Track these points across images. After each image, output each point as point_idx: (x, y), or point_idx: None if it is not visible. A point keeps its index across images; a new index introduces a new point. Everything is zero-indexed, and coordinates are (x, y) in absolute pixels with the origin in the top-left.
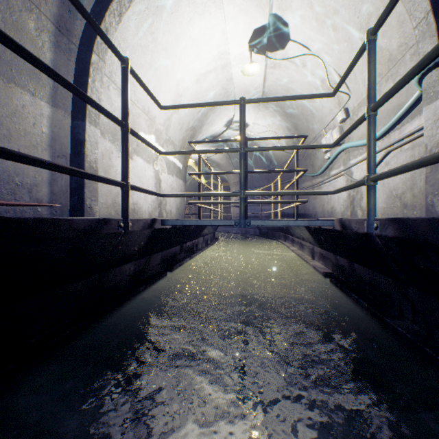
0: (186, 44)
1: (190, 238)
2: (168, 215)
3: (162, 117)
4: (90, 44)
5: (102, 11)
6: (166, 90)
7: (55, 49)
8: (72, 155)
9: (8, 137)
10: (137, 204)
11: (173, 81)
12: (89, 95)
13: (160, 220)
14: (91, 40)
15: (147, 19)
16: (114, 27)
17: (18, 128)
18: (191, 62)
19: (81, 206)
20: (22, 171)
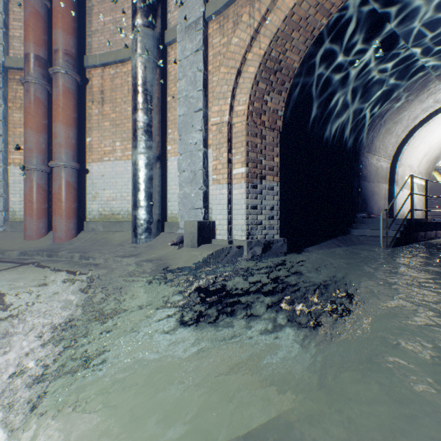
0: (436, 129)
1: (440, 228)
2: (417, 216)
3: (416, 163)
4: (395, 159)
5: (401, 147)
6: (420, 151)
7: (386, 166)
8: (387, 197)
9: (378, 197)
10: (403, 212)
11: (425, 145)
12: (395, 176)
13: (432, 219)
14: (396, 158)
15: (416, 135)
16: (405, 149)
17: (379, 194)
18: (439, 133)
19: (391, 215)
20: (380, 206)
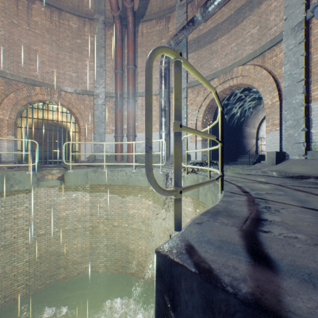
0: None
1: None
2: None
3: None
4: (258, 129)
5: (261, 123)
6: None
7: (254, 132)
8: (255, 145)
9: (250, 145)
10: (264, 152)
11: None
12: (258, 136)
13: None
14: (259, 128)
15: None
16: (262, 124)
17: (251, 144)
18: None
19: (257, 153)
20: (251, 149)
